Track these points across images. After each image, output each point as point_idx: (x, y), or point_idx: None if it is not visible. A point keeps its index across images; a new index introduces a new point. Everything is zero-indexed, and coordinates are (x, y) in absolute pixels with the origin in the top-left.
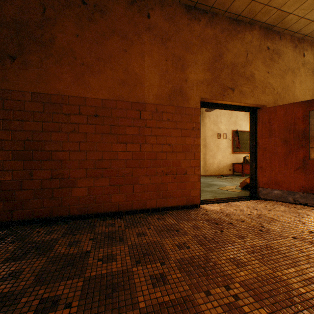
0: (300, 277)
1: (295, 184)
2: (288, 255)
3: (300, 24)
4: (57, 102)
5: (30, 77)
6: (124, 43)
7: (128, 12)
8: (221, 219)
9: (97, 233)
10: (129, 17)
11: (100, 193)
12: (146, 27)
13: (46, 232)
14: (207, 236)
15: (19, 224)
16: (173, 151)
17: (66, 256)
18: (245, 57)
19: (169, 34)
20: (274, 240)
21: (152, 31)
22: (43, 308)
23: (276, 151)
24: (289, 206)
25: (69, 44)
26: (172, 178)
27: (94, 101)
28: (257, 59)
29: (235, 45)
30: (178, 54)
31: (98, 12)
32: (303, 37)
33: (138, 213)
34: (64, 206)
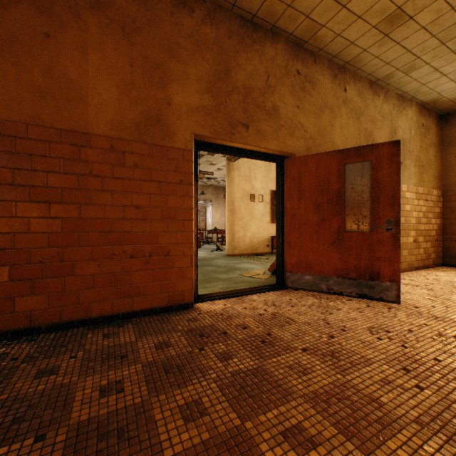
0: (280, 426)
1: (329, 265)
2: (281, 383)
3: (338, 44)
4: None
5: None
6: (45, 22)
7: None
8: (214, 326)
9: None
10: None
11: None
12: (92, 1)
13: None
14: (171, 362)
15: None
16: (146, 218)
17: None
18: (265, 80)
19: (137, 22)
20: (274, 357)
21: (105, 11)
22: None
23: (307, 219)
24: (322, 297)
25: None
26: (143, 263)
27: None
28: (283, 86)
29: (251, 60)
30: (155, 58)
31: None
32: (344, 64)
33: (75, 327)
34: None
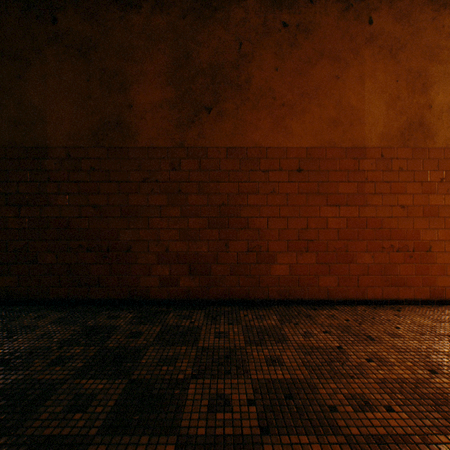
0: None
1: None
2: None
3: None
4: (253, 156)
5: (225, 129)
6: (336, 68)
7: (340, 23)
8: None
9: (325, 326)
10: (342, 30)
11: (304, 273)
12: (366, 38)
13: (256, 317)
14: None
15: (215, 304)
16: (408, 216)
17: (314, 349)
18: None
19: (401, 41)
20: None
21: (376, 42)
22: (357, 405)
23: None
24: None
25: (267, 82)
26: (406, 257)
27: (296, 152)
28: None
29: None
30: (416, 67)
31: (301, 33)
32: None
33: (355, 305)
34: (261, 287)
